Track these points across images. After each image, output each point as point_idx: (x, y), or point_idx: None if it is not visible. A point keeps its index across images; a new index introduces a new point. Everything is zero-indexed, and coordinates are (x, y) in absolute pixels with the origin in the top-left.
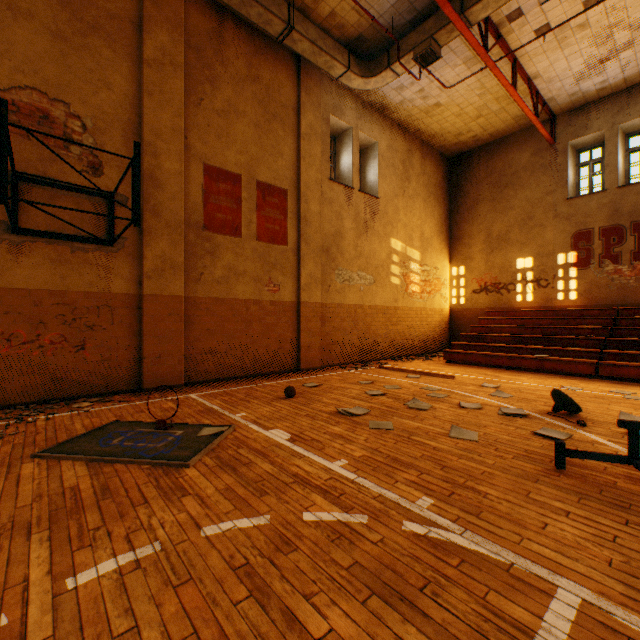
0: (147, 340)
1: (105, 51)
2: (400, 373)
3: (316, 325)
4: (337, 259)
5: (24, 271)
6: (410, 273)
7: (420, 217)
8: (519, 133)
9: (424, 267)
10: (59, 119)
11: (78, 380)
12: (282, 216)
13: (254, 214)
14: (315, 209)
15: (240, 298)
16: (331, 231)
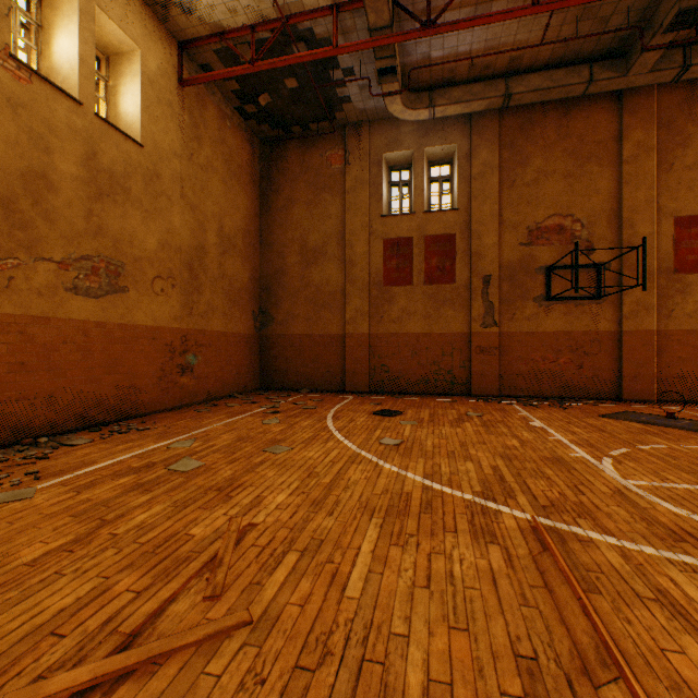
0: (624, 364)
1: (594, 169)
2: None
3: None
4: None
5: (550, 321)
6: None
7: None
8: None
9: None
10: (567, 227)
11: (577, 387)
12: None
13: None
14: None
15: None
16: None
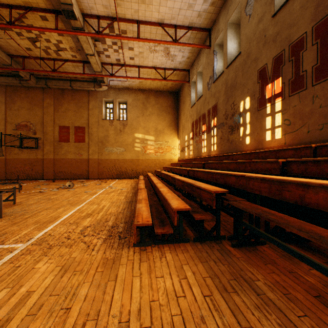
0: (45, 168)
1: (37, 108)
2: (104, 181)
3: (95, 165)
4: (106, 144)
5: (23, 155)
6: (147, 145)
7: (155, 122)
8: (185, 78)
9: (158, 142)
10: (29, 125)
11: (32, 176)
12: (83, 134)
13: (74, 135)
14: (95, 130)
15: (69, 158)
16: (103, 135)
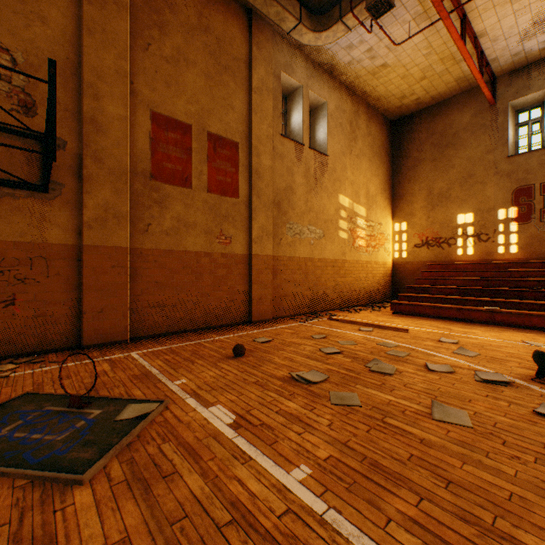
0: (87, 294)
1: None
2: (351, 325)
3: (268, 277)
4: (288, 213)
5: None
6: (357, 228)
7: (366, 175)
8: (460, 96)
9: (369, 223)
10: None
11: (6, 338)
12: (234, 169)
13: (205, 165)
14: (267, 163)
15: (190, 250)
16: (282, 185)
